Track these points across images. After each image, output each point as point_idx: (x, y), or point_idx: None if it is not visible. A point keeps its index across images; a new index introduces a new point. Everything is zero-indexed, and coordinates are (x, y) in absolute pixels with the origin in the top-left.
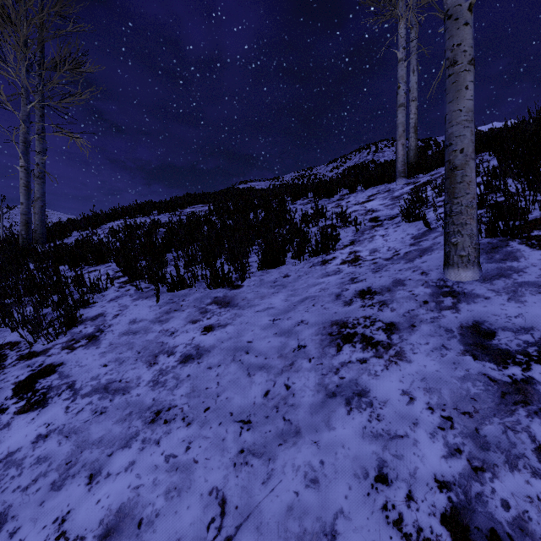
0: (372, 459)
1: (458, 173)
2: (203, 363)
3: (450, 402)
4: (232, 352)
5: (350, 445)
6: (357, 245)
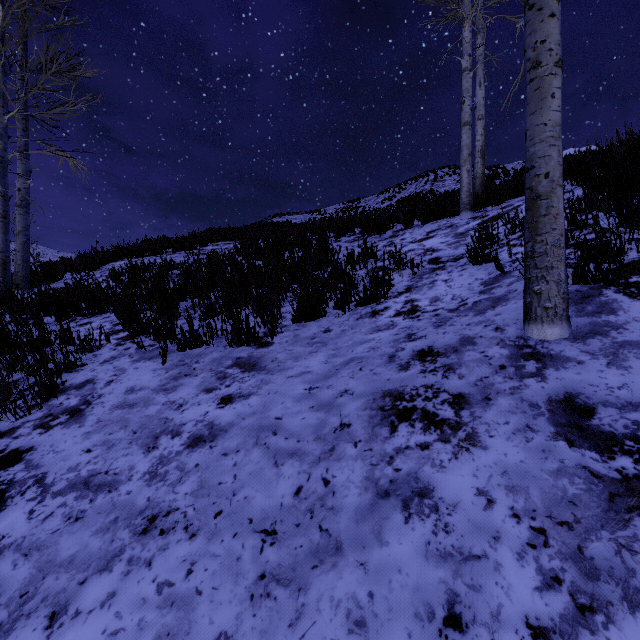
0: (439, 591)
1: (542, 204)
2: (217, 447)
3: (542, 507)
4: (255, 433)
5: (409, 568)
6: (415, 292)
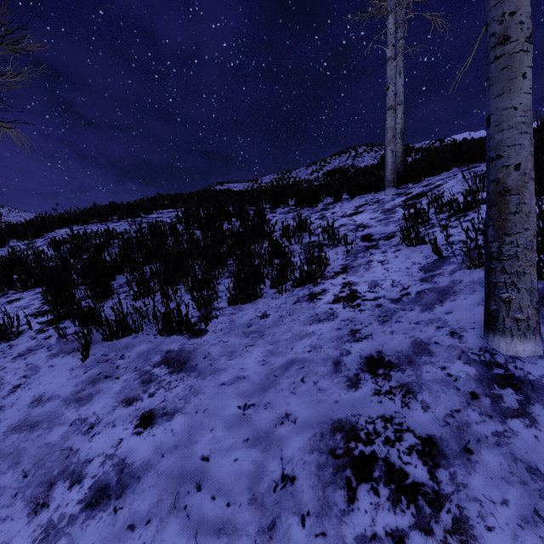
0: None
1: (512, 199)
2: (122, 510)
3: None
4: (174, 485)
5: None
6: (352, 274)
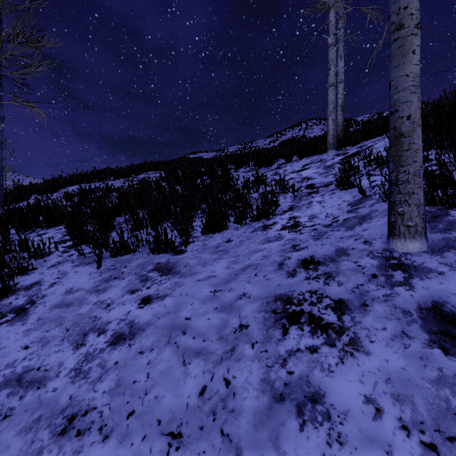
0: None
1: (405, 140)
2: (134, 345)
3: (429, 419)
4: (167, 332)
5: None
6: (296, 211)
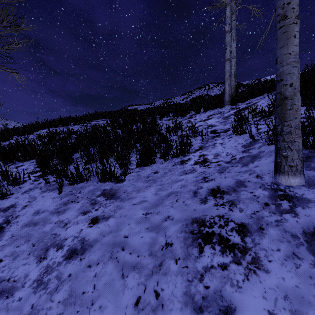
0: None
1: (288, 102)
2: (84, 259)
3: None
4: (110, 248)
5: None
6: (204, 150)
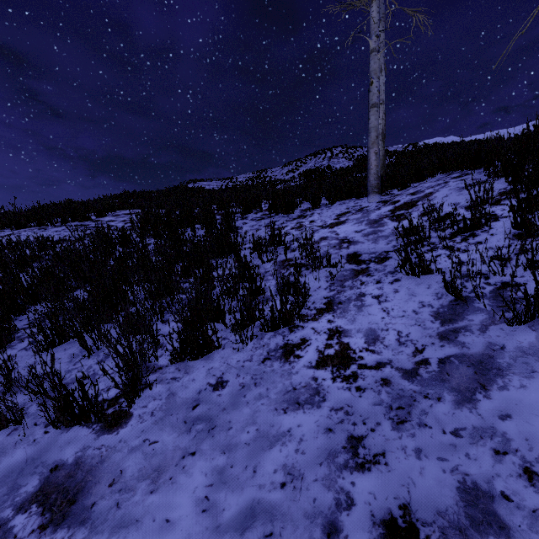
0: None
1: None
2: None
3: None
4: None
5: None
6: (340, 314)
